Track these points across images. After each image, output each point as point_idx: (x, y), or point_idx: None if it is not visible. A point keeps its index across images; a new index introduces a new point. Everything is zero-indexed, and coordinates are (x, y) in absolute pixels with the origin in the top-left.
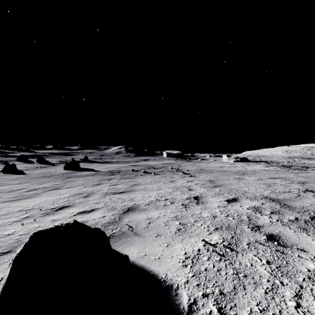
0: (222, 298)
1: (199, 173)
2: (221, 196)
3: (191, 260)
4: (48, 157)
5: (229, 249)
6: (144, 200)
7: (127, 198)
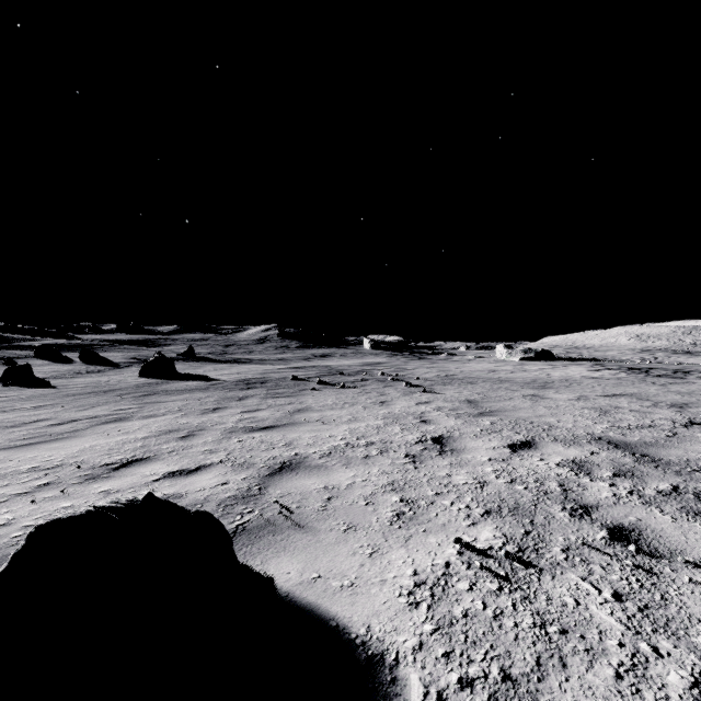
0: (508, 691)
1: (444, 386)
2: (495, 435)
3: (428, 589)
4: (106, 349)
5: (520, 563)
6: (319, 444)
7: (280, 441)
